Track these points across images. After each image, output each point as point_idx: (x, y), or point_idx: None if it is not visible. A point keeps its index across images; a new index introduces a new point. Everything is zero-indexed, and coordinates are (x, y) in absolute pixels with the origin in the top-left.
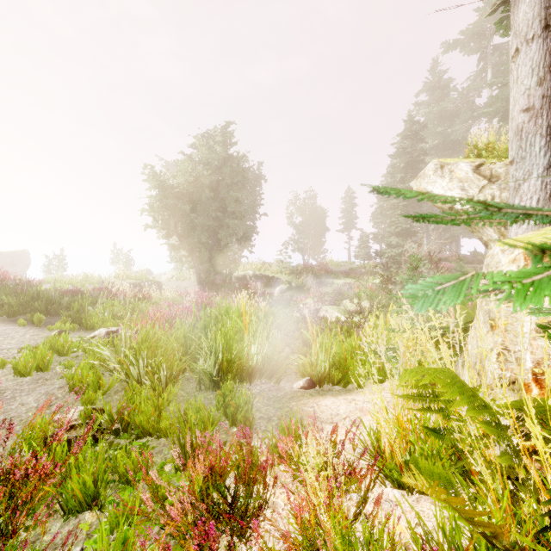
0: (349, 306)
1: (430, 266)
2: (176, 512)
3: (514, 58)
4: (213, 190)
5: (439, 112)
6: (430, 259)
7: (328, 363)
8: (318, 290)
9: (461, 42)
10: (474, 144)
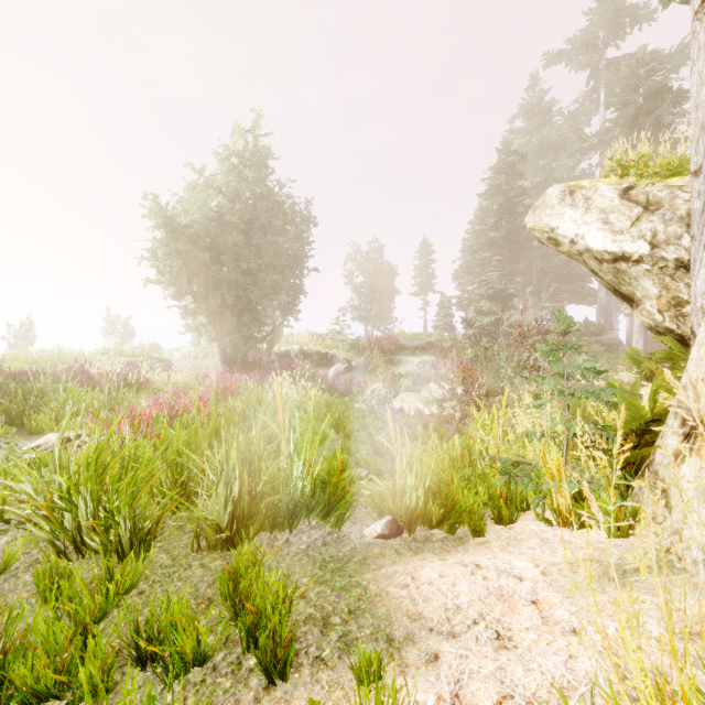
0: (433, 392)
1: (539, 338)
2: None
3: (699, 13)
4: (243, 234)
5: (540, 142)
6: (538, 329)
7: (422, 492)
8: (389, 371)
9: (567, 54)
10: (618, 160)
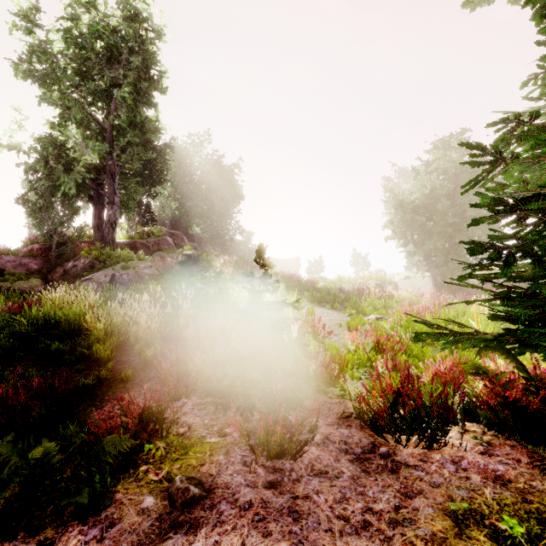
0: None
1: None
2: (439, 372)
3: None
4: (449, 196)
5: None
6: None
7: None
8: None
9: None
10: None
